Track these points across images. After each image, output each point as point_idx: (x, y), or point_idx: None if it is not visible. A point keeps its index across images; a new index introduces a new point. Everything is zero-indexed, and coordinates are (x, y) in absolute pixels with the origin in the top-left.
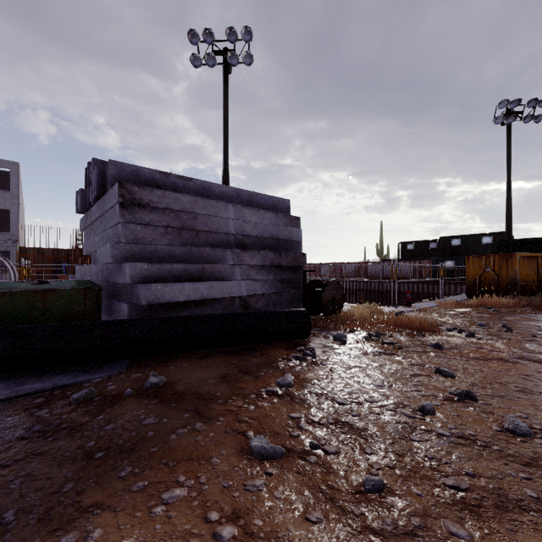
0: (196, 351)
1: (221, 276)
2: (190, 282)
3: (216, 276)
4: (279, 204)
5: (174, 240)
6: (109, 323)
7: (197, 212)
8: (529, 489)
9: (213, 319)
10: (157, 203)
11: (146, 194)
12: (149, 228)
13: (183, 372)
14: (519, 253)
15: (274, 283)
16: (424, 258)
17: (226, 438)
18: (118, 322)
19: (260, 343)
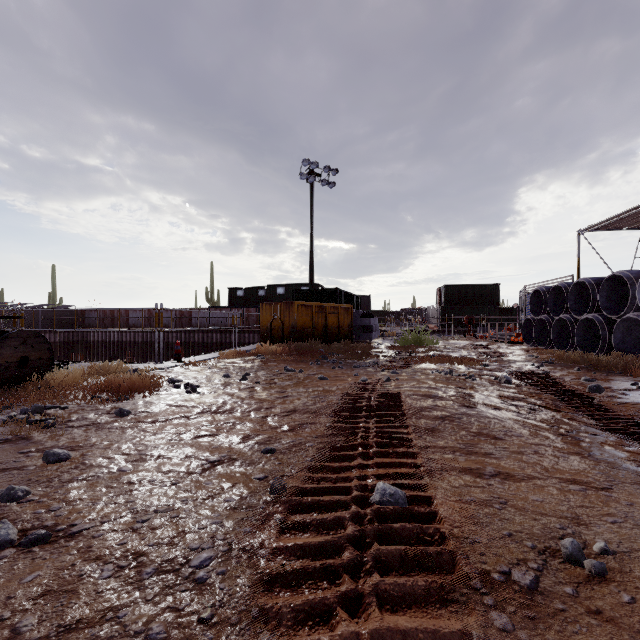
0: None
1: None
2: None
3: None
4: None
5: None
6: None
7: None
8: None
9: None
10: None
11: None
12: None
13: None
14: (298, 302)
15: None
16: (252, 306)
17: None
18: None
19: None
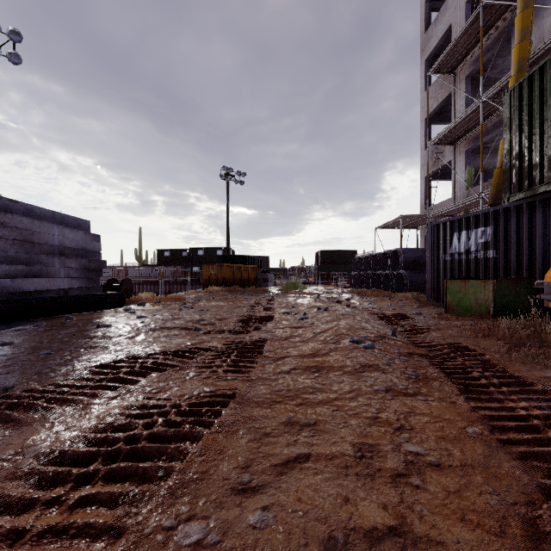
0: (65, 315)
1: (52, 275)
2: (36, 278)
3: (49, 275)
4: (82, 224)
5: (19, 249)
6: (12, 300)
7: (35, 230)
8: (199, 313)
9: (74, 297)
10: (8, 223)
11: (2, 217)
12: (3, 240)
13: (77, 317)
14: (226, 264)
15: (84, 280)
16: (178, 264)
17: (127, 319)
18: (17, 299)
19: (98, 310)
